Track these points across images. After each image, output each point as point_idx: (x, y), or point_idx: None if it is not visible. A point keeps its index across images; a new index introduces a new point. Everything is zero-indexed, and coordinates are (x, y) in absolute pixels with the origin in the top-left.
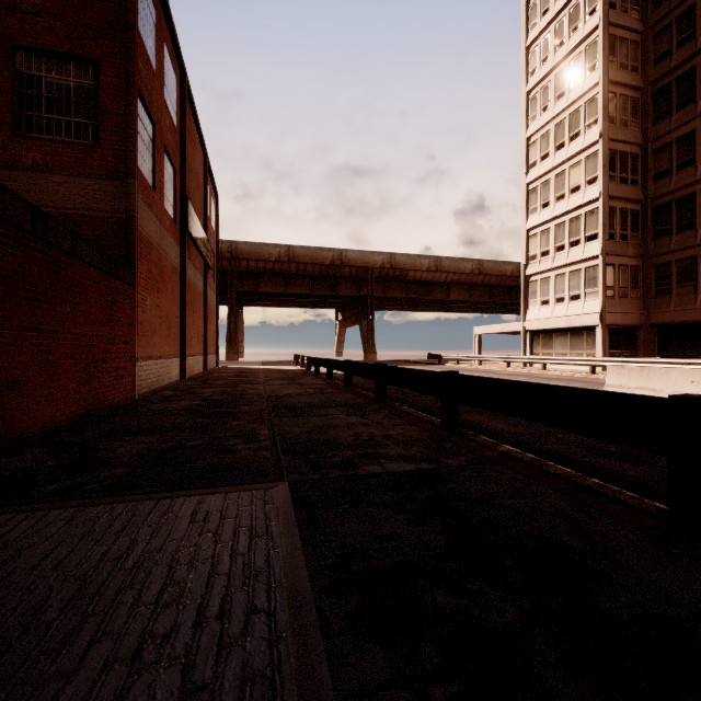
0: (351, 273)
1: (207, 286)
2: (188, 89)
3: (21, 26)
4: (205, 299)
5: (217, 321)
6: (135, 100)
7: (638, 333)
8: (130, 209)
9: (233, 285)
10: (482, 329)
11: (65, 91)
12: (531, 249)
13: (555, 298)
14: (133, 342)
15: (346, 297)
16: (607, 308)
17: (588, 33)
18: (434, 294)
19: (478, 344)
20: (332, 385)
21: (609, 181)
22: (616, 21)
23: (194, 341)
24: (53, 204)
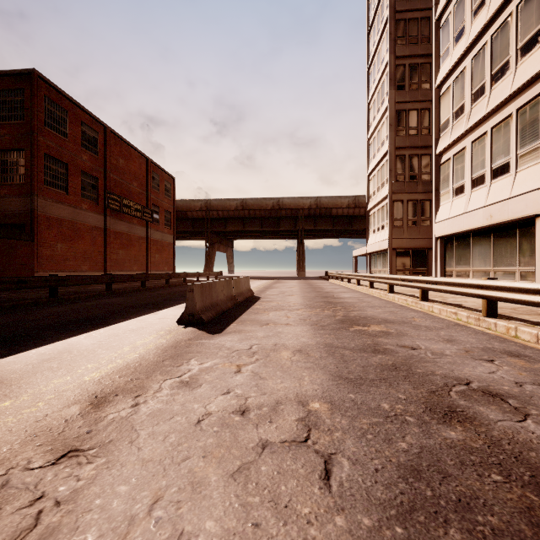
0: (287, 214)
1: (149, 232)
2: (114, 133)
3: (1, 142)
4: (147, 240)
5: (174, 251)
6: (34, 163)
7: (428, 254)
8: (33, 209)
9: (208, 227)
10: (355, 252)
11: (15, 164)
12: (370, 190)
13: (377, 228)
14: (32, 264)
15: (293, 230)
16: (394, 235)
17: (385, 22)
18: (356, 225)
19: (354, 264)
20: (146, 286)
21: (398, 135)
22: (403, 8)
23: (129, 263)
24: (10, 210)
